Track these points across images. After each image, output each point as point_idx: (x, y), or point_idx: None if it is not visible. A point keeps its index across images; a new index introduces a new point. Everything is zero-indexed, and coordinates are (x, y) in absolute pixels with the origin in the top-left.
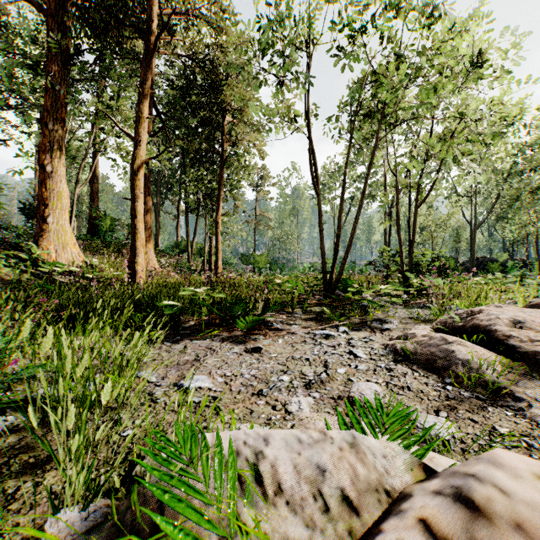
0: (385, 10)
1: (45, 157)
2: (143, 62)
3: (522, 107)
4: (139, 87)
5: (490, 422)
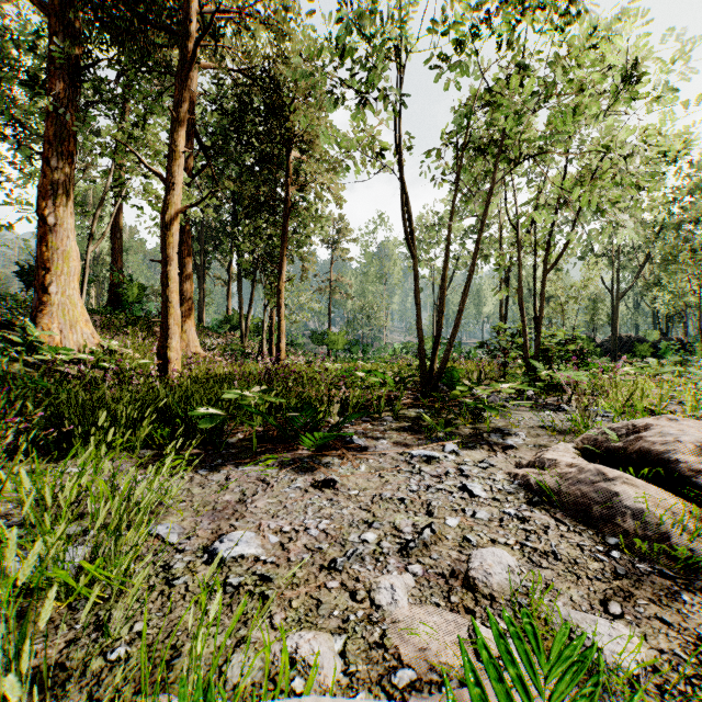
0: (506, 5)
1: (46, 204)
2: (177, 76)
3: (688, 139)
4: (173, 110)
5: (691, 624)
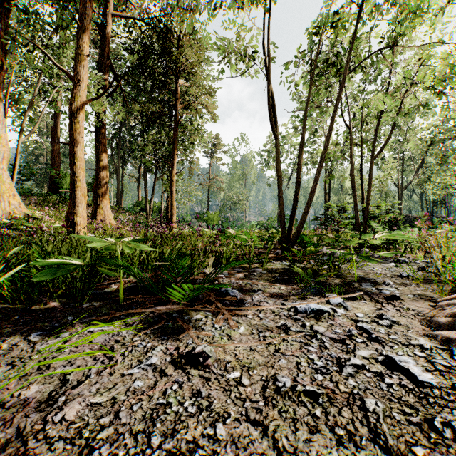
0: None
1: None
2: None
3: None
4: (79, 22)
5: None
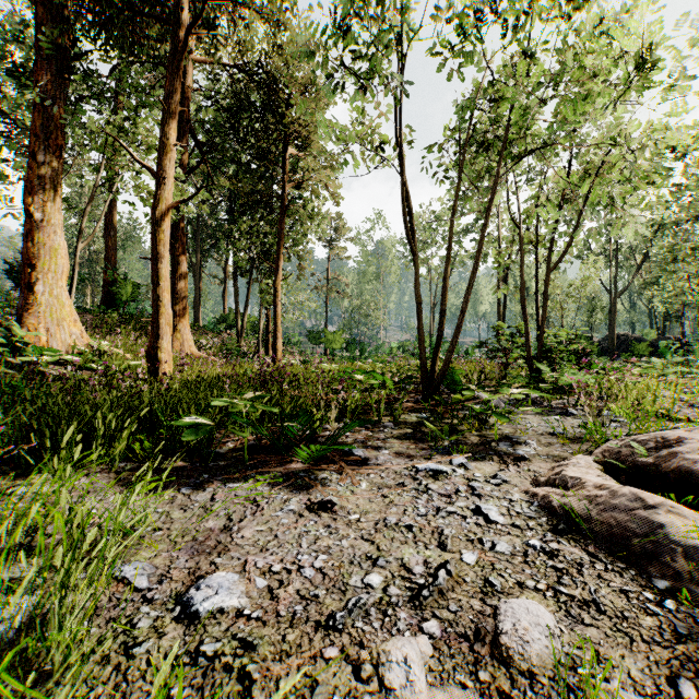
0: None
1: (32, 200)
2: (169, 67)
3: (697, 133)
4: (164, 102)
5: None
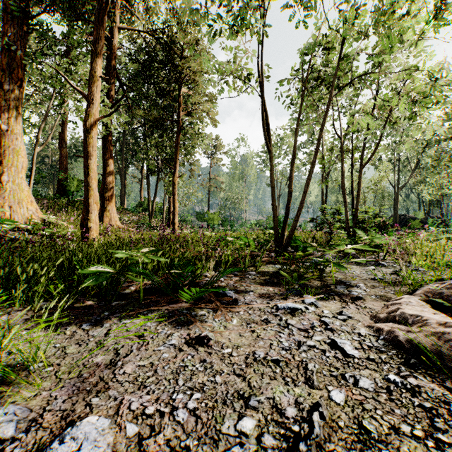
0: None
1: (0, 116)
2: (96, 21)
3: None
4: (92, 46)
5: None
